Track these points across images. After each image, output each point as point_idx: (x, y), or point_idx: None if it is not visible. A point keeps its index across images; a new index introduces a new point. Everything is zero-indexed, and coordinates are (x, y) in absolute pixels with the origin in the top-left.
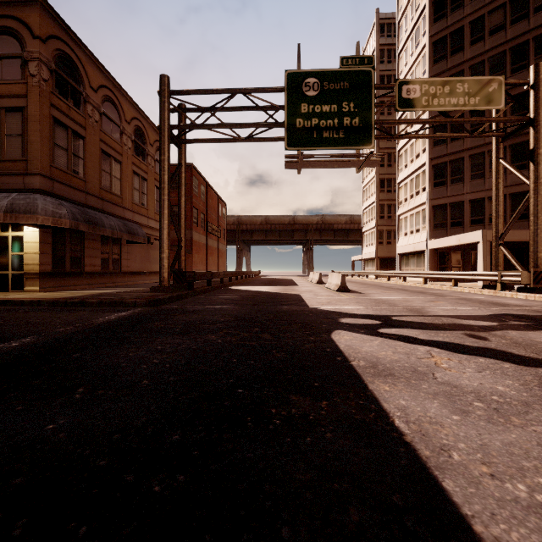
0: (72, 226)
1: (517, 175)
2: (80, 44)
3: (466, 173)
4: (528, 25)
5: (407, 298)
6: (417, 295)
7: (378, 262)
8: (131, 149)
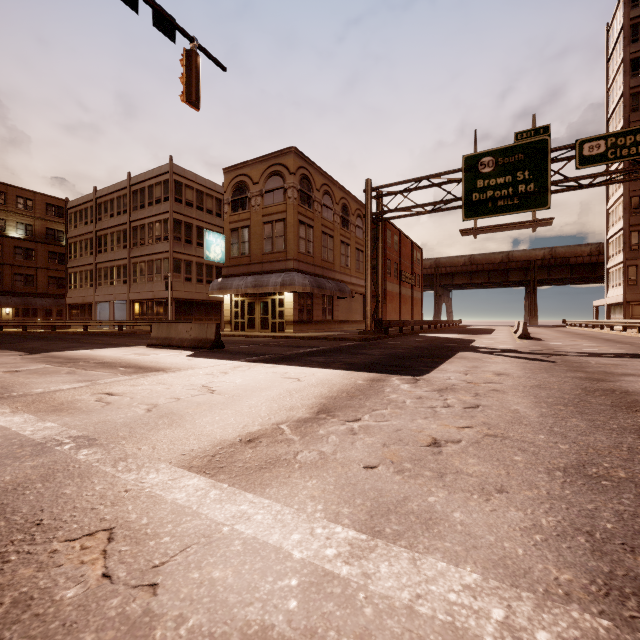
0: (311, 291)
1: None
2: (311, 163)
3: None
4: None
5: (578, 344)
6: (603, 343)
7: (627, 308)
8: (339, 224)
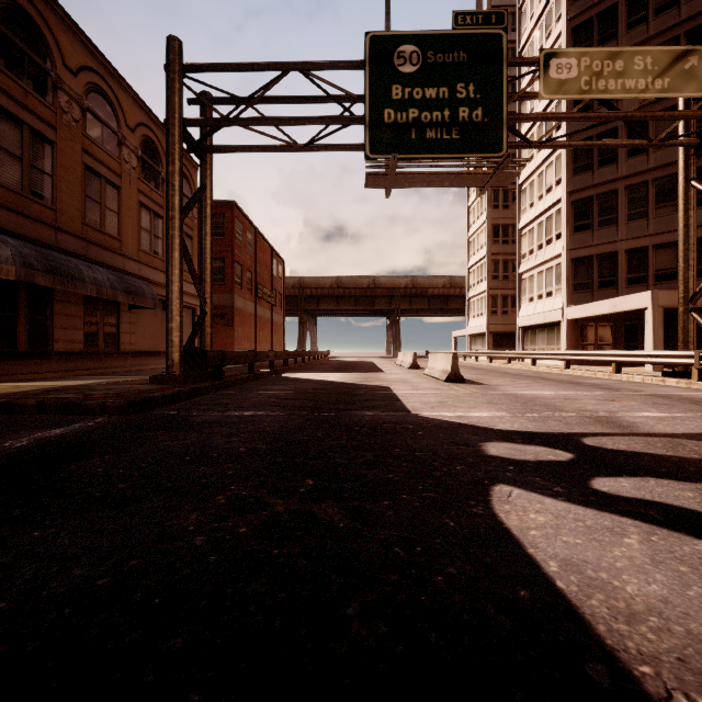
0: (20, 277)
1: None
2: None
3: (620, 211)
4: None
5: (564, 394)
6: (573, 387)
7: (490, 338)
8: (137, 169)
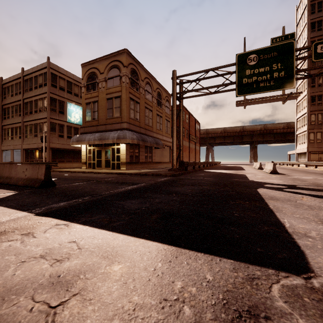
0: (137, 143)
1: None
2: (138, 63)
3: None
4: None
5: (319, 178)
6: None
7: (309, 155)
8: (156, 103)
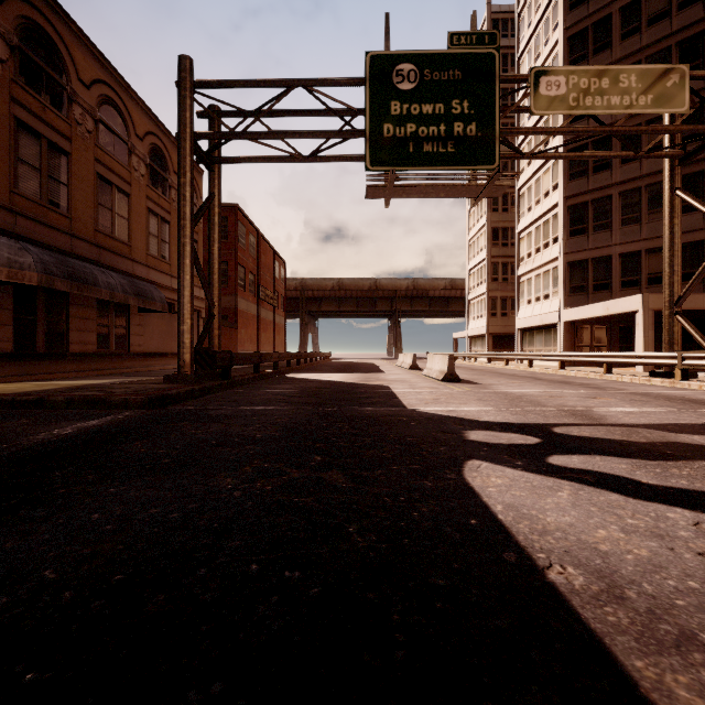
0: (42, 283)
1: (704, 212)
2: (62, 14)
3: (614, 216)
4: (702, 11)
5: (551, 392)
6: (562, 386)
7: (489, 340)
8: (145, 177)
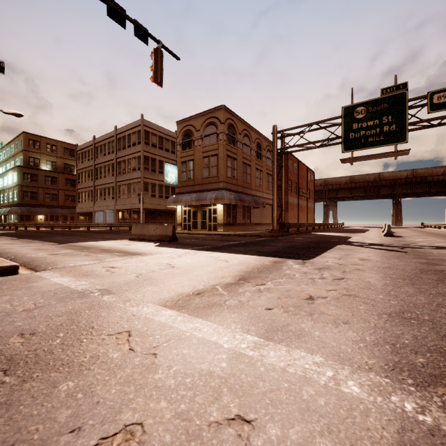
0: (235, 203)
1: None
2: (235, 115)
3: None
4: None
5: (429, 240)
6: None
7: None
8: (255, 156)
